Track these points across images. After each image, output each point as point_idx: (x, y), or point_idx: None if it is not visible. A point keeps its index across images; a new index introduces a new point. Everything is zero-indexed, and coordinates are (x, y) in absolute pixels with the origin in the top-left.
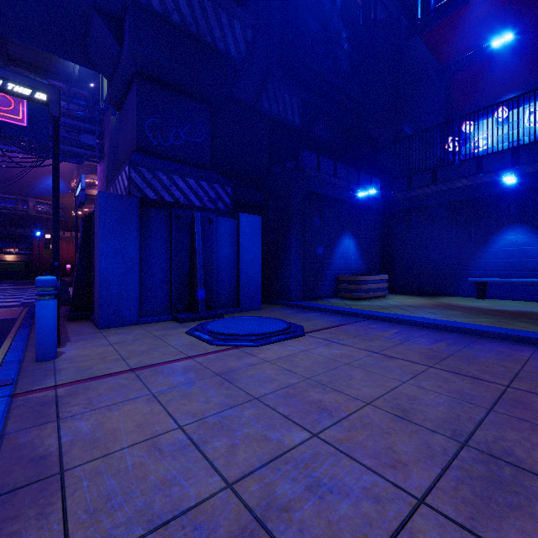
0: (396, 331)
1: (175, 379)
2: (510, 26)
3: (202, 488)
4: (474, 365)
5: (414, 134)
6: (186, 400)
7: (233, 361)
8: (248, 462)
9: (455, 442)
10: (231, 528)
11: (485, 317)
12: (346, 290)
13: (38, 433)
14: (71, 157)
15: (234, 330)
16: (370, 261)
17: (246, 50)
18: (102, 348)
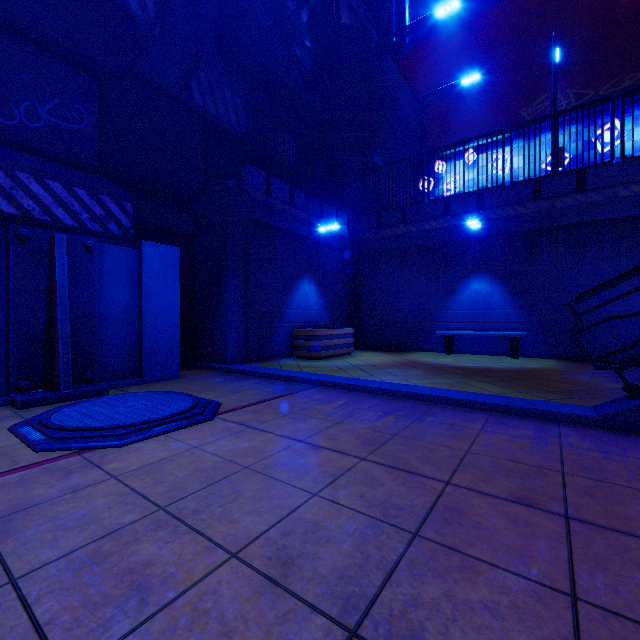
0: (343, 402)
1: None
2: (478, 67)
3: None
4: (417, 449)
5: (384, 165)
6: None
7: (47, 483)
8: None
9: (339, 632)
10: None
11: (446, 377)
12: (303, 347)
13: None
14: None
15: (94, 420)
16: (335, 312)
17: (157, 9)
18: None
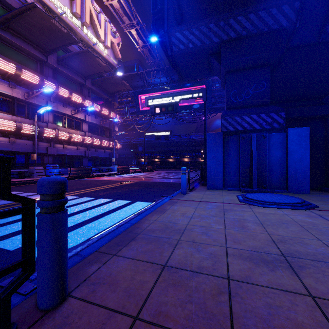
0: None
1: (208, 206)
2: None
3: (182, 222)
4: None
5: None
6: (203, 211)
7: (237, 208)
8: (197, 224)
9: (280, 253)
10: (179, 227)
11: None
12: None
13: (167, 206)
14: (221, 110)
15: (256, 198)
16: None
17: (296, 15)
18: (200, 194)
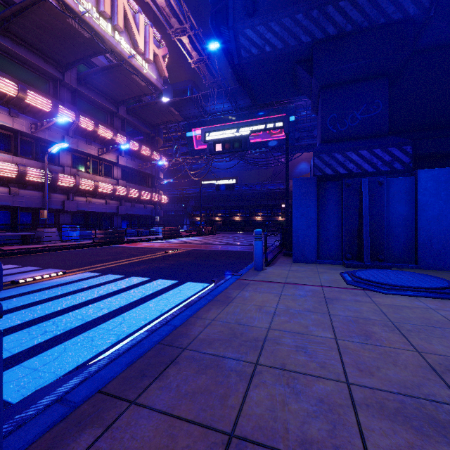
0: None
1: (298, 292)
2: None
3: (259, 324)
4: None
5: None
6: (291, 301)
7: (347, 295)
8: (285, 328)
9: None
10: (255, 335)
11: None
12: None
13: (234, 291)
14: (308, 148)
15: (374, 278)
16: None
17: None
18: (283, 271)
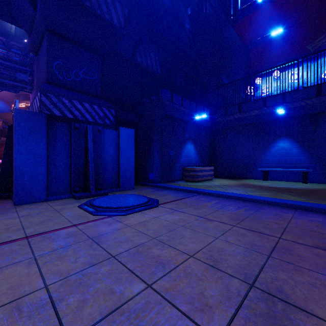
0: (215, 202)
1: (57, 243)
2: (281, 24)
3: None
4: (260, 223)
5: (229, 82)
6: (59, 261)
7: (105, 227)
8: (91, 317)
9: (246, 284)
10: None
11: (267, 191)
12: (188, 176)
13: None
14: (10, 88)
15: (111, 204)
16: (203, 158)
17: (124, 21)
18: (10, 220)
